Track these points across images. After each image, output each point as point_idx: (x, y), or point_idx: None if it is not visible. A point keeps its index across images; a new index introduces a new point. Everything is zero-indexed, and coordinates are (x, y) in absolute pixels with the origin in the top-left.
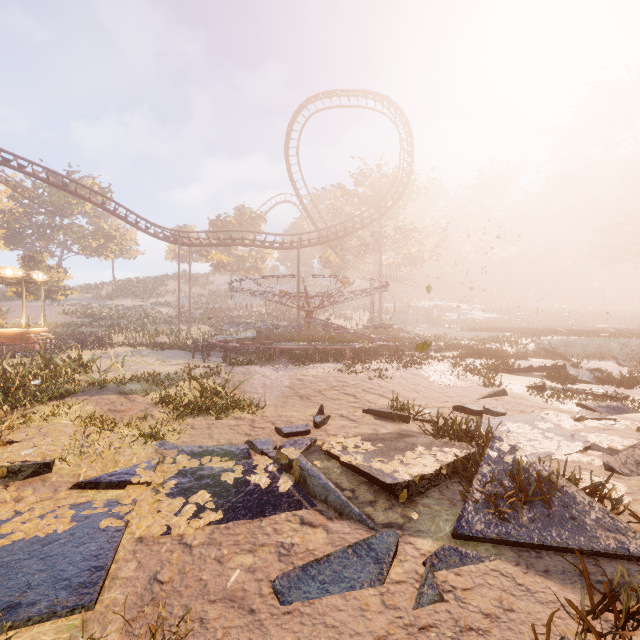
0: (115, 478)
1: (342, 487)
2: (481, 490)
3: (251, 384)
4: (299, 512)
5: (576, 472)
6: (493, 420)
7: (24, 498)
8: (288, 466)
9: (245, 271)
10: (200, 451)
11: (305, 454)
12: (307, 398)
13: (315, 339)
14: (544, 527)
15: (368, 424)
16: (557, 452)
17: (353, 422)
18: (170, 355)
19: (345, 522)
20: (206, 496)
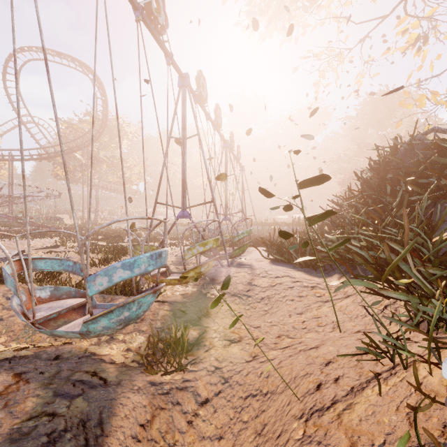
0: None
1: None
2: None
3: None
4: None
5: None
6: None
7: None
8: None
9: None
10: None
11: None
12: None
13: None
14: None
15: None
16: None
17: None
18: None
19: None
20: None
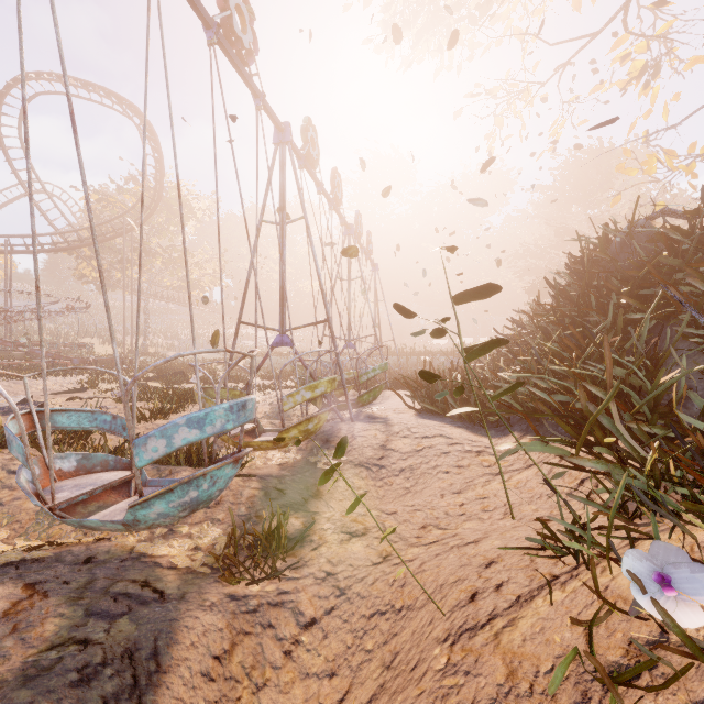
0: None
1: None
2: None
3: None
4: None
5: None
6: None
7: None
8: None
9: None
10: None
11: None
12: None
13: None
14: None
15: None
16: None
17: None
18: None
19: None
20: None
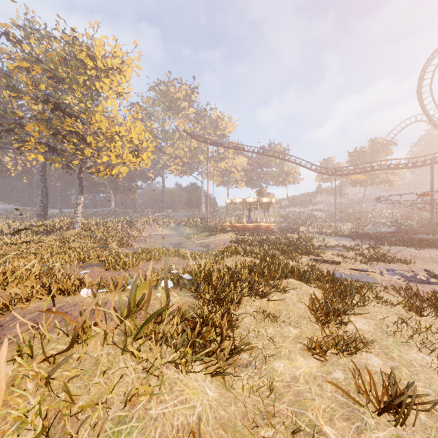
0: (362, 269)
1: None
2: None
3: (402, 254)
4: None
5: None
6: None
7: (338, 268)
8: (434, 276)
9: (377, 184)
10: (389, 269)
11: None
12: None
13: None
14: None
15: None
16: None
17: None
18: (338, 239)
19: None
20: (400, 277)
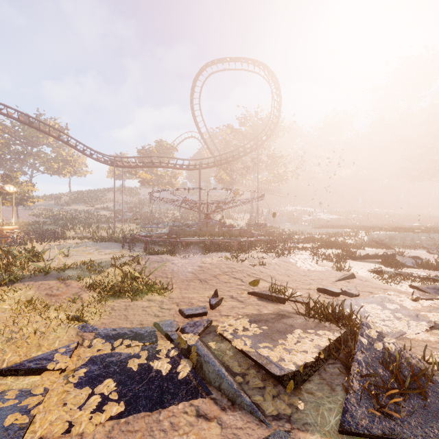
0: (34, 364)
1: (234, 371)
2: (359, 379)
3: (163, 270)
4: (195, 401)
5: (429, 352)
6: (351, 301)
7: None
8: (187, 351)
9: (163, 185)
10: (114, 334)
11: (202, 335)
12: (205, 281)
13: (211, 235)
14: (425, 422)
15: (253, 305)
16: (408, 332)
17: (241, 303)
18: (106, 246)
19: (237, 413)
20: (111, 385)
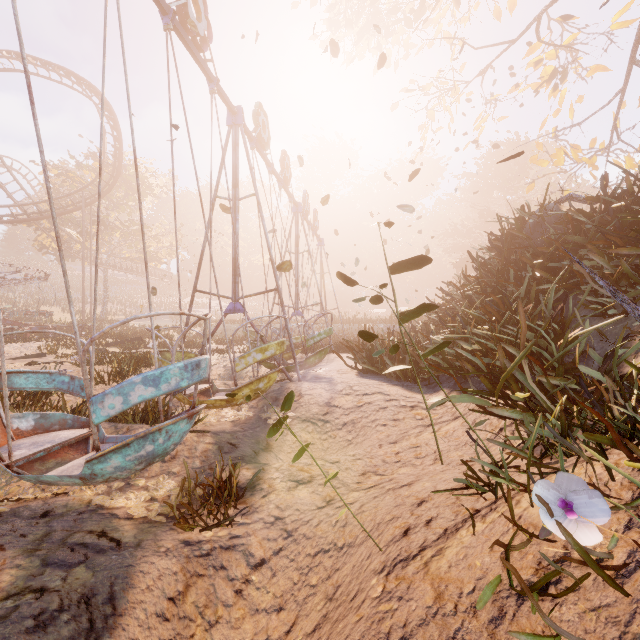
0: None
1: None
2: None
3: None
4: None
5: None
6: None
7: None
8: None
9: None
10: None
11: None
12: None
13: None
14: None
15: None
16: None
17: None
18: None
19: None
20: None
